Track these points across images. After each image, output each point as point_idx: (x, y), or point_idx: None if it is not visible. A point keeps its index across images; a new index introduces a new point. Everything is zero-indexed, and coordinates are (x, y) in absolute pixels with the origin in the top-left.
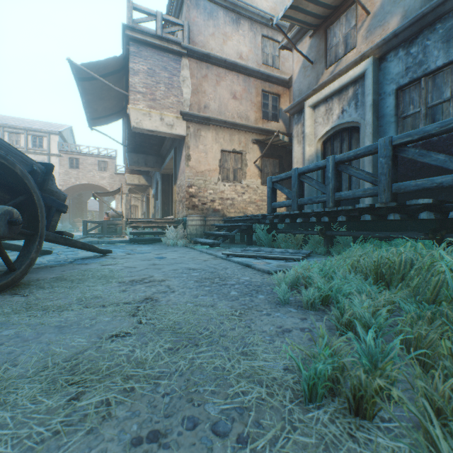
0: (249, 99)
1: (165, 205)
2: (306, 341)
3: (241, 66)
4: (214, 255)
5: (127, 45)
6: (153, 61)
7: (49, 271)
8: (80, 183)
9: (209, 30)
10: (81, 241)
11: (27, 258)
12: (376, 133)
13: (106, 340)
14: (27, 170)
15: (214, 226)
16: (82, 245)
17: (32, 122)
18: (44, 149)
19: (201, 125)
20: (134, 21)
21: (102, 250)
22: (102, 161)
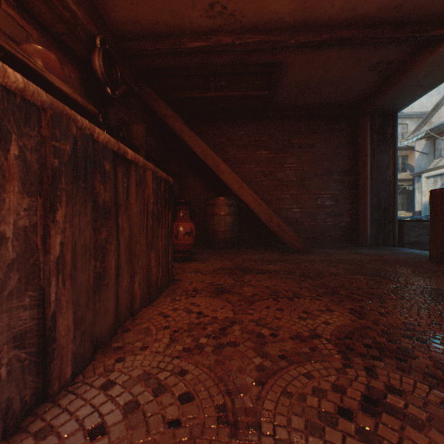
0: None
1: None
2: None
3: None
4: None
5: None
6: None
7: None
8: None
9: None
10: None
11: None
12: None
13: None
14: None
15: None
16: None
17: None
18: None
19: None
20: None
21: None
22: None
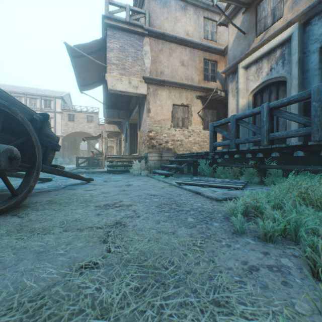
0: (194, 65)
1: (132, 146)
2: (280, 286)
3: (188, 41)
4: (169, 183)
5: (105, 30)
6: (124, 40)
7: (46, 195)
8: (75, 131)
9: (164, 16)
10: (71, 172)
11: (27, 186)
12: (301, 84)
13: (76, 271)
14: (28, 119)
15: (167, 160)
16: (71, 175)
17: (44, 91)
18: (51, 109)
19: (158, 86)
20: (110, 12)
21: (86, 179)
22: (89, 115)
